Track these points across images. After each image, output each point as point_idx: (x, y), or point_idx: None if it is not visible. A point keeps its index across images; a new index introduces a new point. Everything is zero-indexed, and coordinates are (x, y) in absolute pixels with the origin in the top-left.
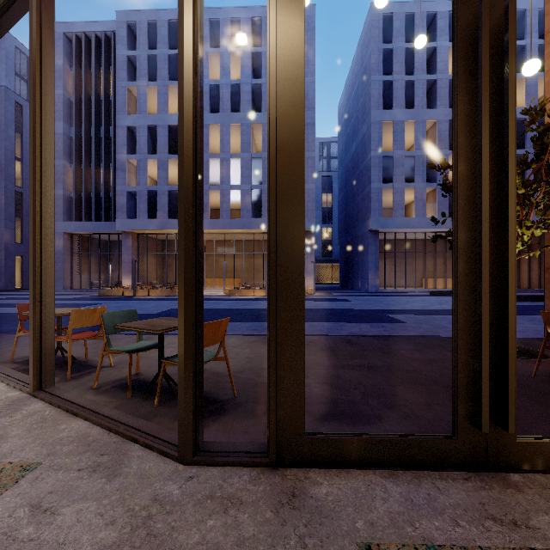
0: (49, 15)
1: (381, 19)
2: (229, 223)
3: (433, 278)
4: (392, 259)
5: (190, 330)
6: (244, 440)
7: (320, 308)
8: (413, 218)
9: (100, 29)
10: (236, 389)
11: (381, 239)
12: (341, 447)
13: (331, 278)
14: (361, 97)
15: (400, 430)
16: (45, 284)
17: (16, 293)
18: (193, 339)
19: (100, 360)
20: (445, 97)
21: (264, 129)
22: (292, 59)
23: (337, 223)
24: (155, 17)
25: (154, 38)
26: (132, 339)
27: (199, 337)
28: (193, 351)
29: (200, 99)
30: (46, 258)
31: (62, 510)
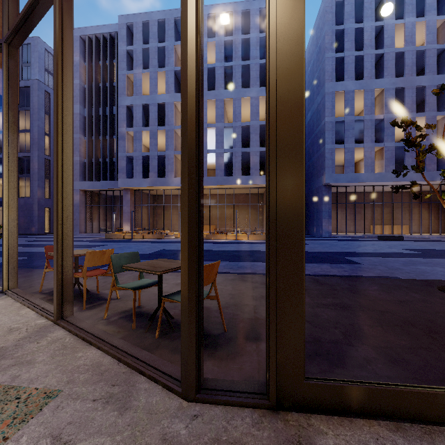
0: (68, 5)
1: (334, 5)
2: (206, 180)
3: (380, 225)
4: (343, 209)
5: (193, 274)
6: (240, 377)
7: None
8: (363, 174)
9: (106, 31)
10: (225, 324)
11: (333, 192)
12: (342, 394)
13: None
14: (316, 72)
15: (391, 374)
16: (65, 230)
17: (46, 236)
18: (196, 282)
19: (110, 295)
20: (392, 68)
21: (234, 103)
22: (292, 11)
23: None
24: (147, 18)
25: (147, 35)
26: (133, 275)
27: (201, 281)
28: (196, 295)
29: (201, 57)
30: (66, 208)
31: (79, 444)
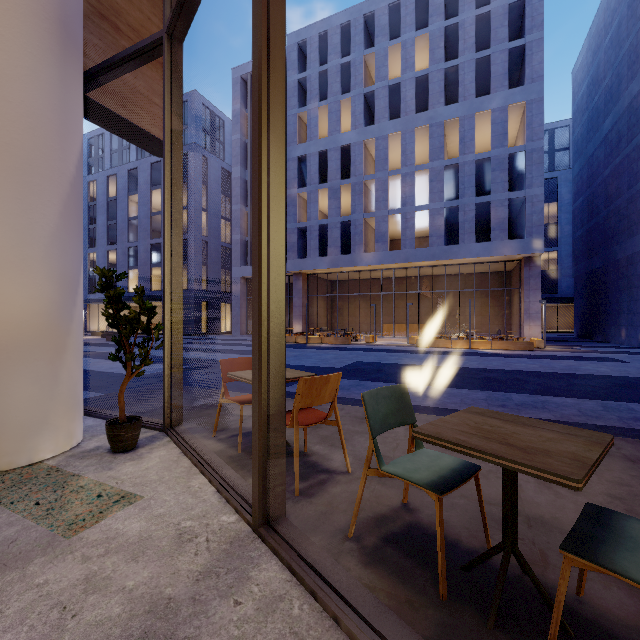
0: None
1: None
2: (414, 254)
3: None
4: None
5: None
6: None
7: (582, 372)
8: None
9: None
10: None
11: None
12: None
13: (553, 325)
14: (626, 40)
15: None
16: (273, 335)
17: (203, 337)
18: None
19: (362, 485)
20: None
21: (462, 124)
22: None
23: (566, 245)
24: (326, 27)
25: (324, 52)
26: (346, 412)
27: None
28: None
29: None
30: (275, 289)
31: None
